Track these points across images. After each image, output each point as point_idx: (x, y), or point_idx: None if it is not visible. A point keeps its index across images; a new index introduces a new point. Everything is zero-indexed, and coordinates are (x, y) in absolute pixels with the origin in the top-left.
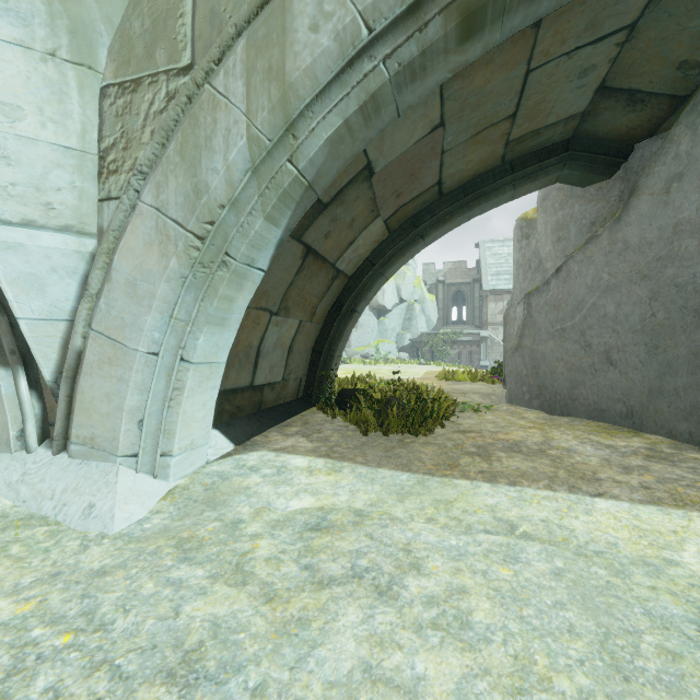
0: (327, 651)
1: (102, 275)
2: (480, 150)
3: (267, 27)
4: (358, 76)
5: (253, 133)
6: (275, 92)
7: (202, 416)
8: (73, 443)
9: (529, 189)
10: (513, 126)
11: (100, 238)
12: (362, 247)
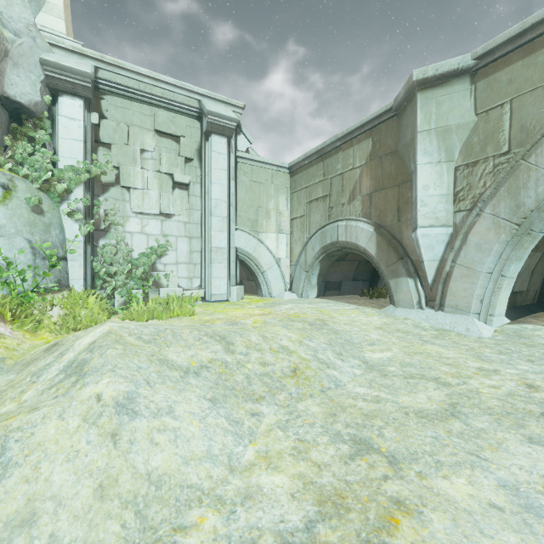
0: None
1: (459, 242)
2: None
3: None
4: None
5: None
6: None
7: (504, 301)
8: (446, 307)
9: None
10: None
11: (454, 227)
12: None
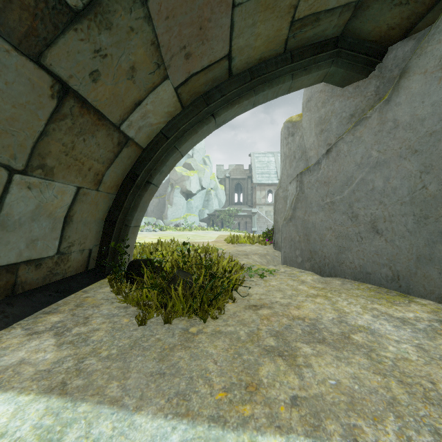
0: None
1: None
2: (269, 22)
3: None
4: None
5: None
6: None
7: None
8: None
9: (303, 83)
10: None
11: None
12: (153, 115)
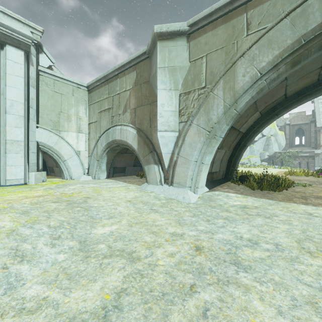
0: (255, 221)
1: (181, 142)
2: (305, 80)
3: (229, 77)
4: (256, 85)
5: (225, 104)
6: (231, 93)
7: (204, 179)
8: (174, 183)
9: None
10: (321, 69)
11: (179, 132)
12: (249, 122)
